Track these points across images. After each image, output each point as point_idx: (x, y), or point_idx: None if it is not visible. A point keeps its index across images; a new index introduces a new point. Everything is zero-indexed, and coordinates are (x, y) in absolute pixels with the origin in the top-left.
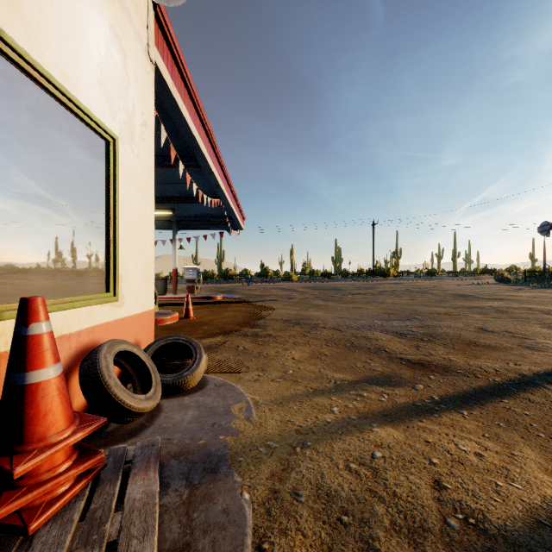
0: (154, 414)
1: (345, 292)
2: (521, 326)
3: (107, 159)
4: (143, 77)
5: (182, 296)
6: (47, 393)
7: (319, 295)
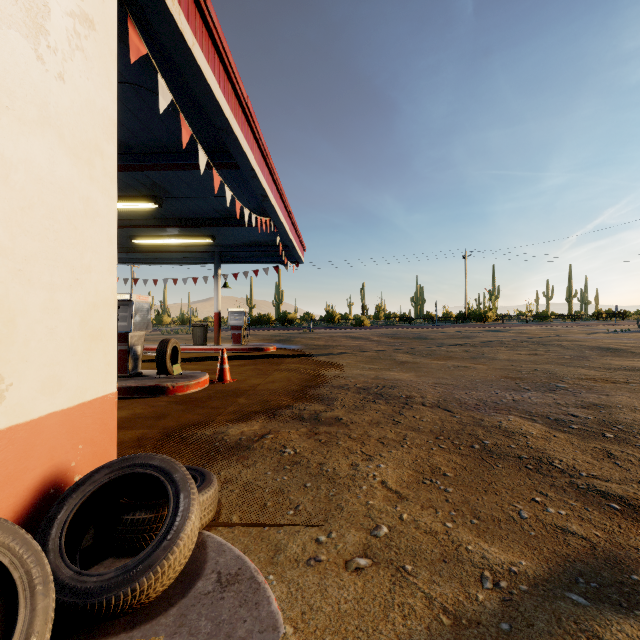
0: None
1: (436, 343)
2: None
3: None
4: None
5: (225, 347)
6: None
7: (401, 346)
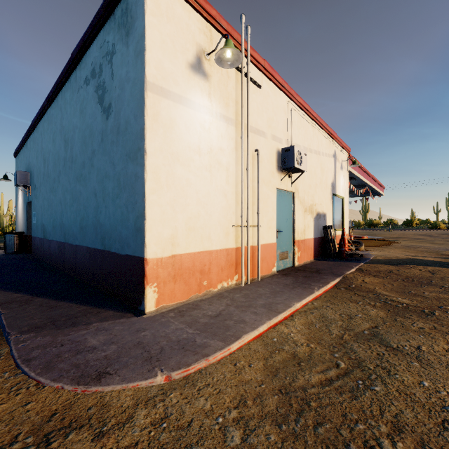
0: None
1: None
2: None
3: (342, 202)
4: (346, 177)
5: None
6: (346, 239)
7: None
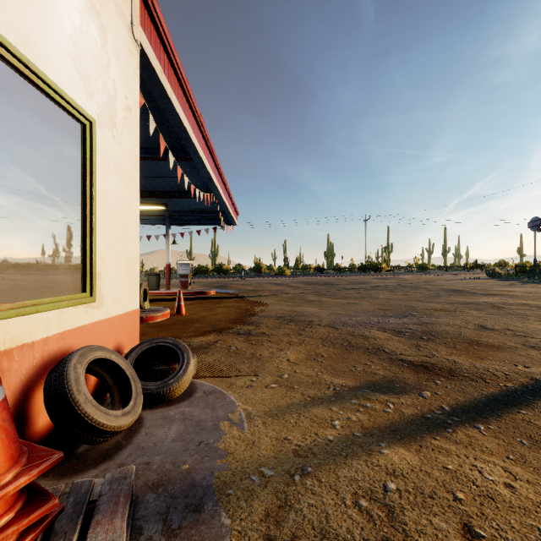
0: (134, 430)
1: (338, 287)
2: (521, 323)
3: (82, 144)
4: (126, 58)
5: (175, 291)
6: None
7: (312, 290)
